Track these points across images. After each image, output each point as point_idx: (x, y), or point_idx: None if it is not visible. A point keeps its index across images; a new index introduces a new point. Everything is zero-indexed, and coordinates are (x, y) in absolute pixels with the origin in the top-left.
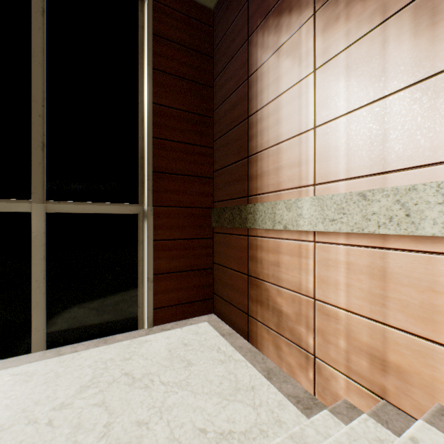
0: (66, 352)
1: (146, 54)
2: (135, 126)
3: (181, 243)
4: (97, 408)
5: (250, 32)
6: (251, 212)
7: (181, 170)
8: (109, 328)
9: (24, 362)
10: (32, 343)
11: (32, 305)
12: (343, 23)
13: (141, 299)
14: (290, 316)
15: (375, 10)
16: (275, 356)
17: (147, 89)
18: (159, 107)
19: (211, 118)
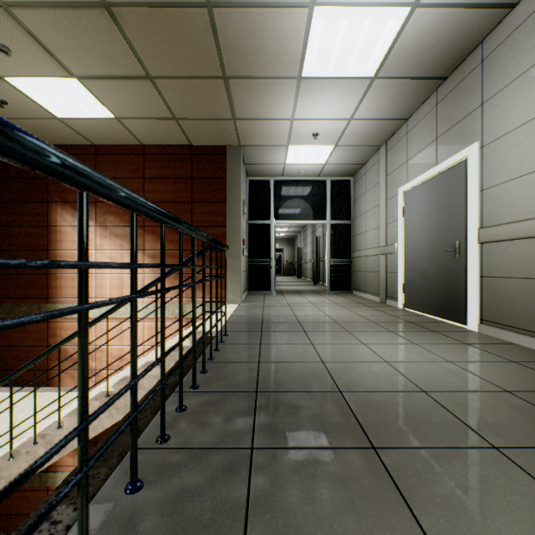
0: None
1: None
2: None
3: None
4: None
5: (51, 200)
6: (52, 308)
7: None
8: None
9: None
10: None
11: None
12: (109, 240)
13: None
14: None
15: (120, 244)
16: (73, 383)
17: None
18: None
19: None
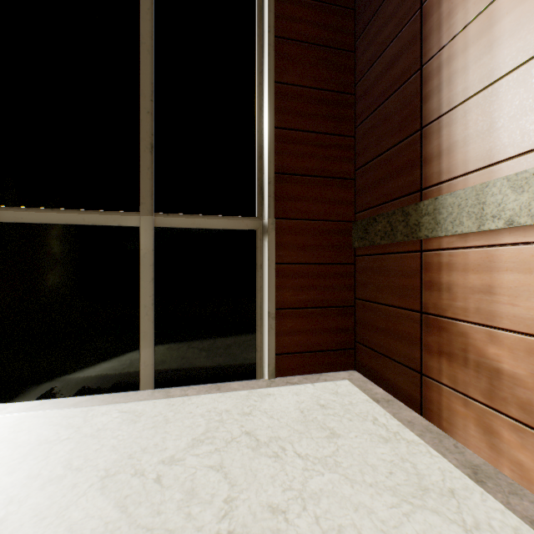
0: (176, 394)
1: (266, 19)
2: (252, 117)
3: (310, 269)
4: (214, 473)
5: None
6: (428, 212)
7: (310, 169)
8: (222, 373)
9: (132, 399)
10: (141, 379)
11: (140, 335)
12: None
13: (260, 340)
14: (521, 378)
15: None
16: (483, 446)
17: (267, 64)
18: (283, 87)
19: (351, 96)
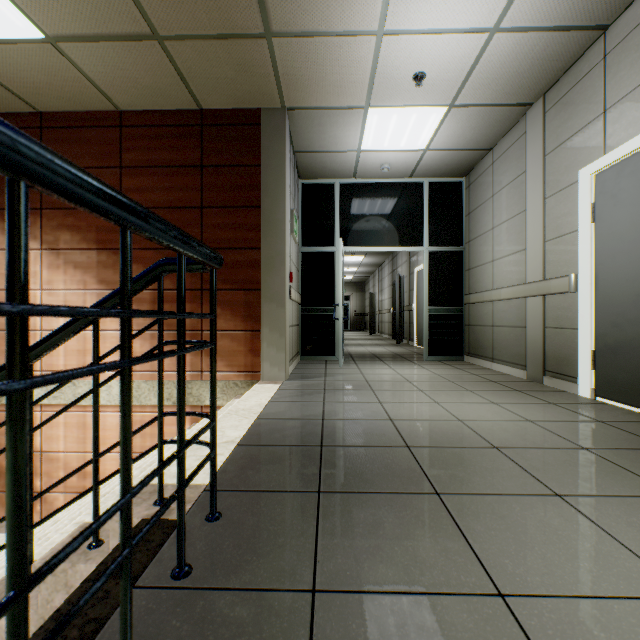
0: None
1: None
2: None
3: None
4: None
5: None
6: None
7: None
8: None
9: None
10: None
11: None
12: (63, 273)
13: None
14: None
15: (81, 280)
16: (3, 513)
17: None
18: None
19: None
